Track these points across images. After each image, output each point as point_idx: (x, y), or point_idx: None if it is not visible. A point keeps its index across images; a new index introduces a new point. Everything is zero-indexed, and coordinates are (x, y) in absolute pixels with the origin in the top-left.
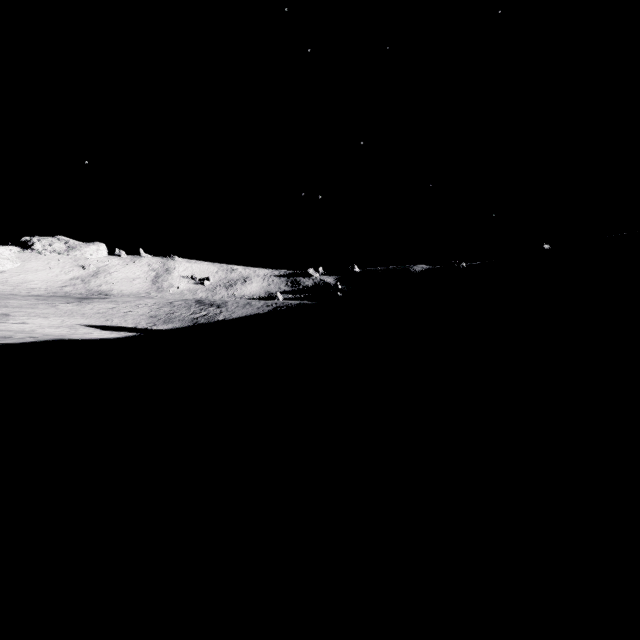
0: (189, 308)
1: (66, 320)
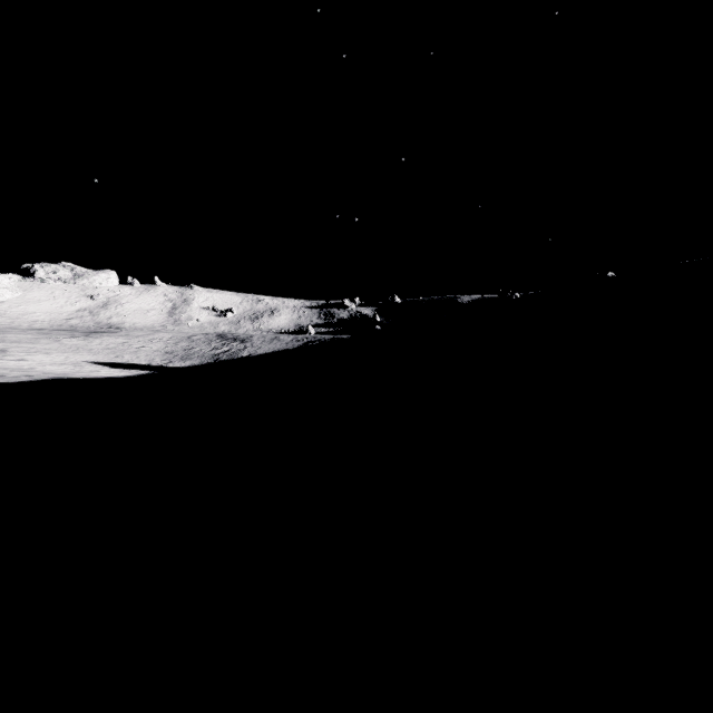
0: (209, 343)
1: (70, 356)
